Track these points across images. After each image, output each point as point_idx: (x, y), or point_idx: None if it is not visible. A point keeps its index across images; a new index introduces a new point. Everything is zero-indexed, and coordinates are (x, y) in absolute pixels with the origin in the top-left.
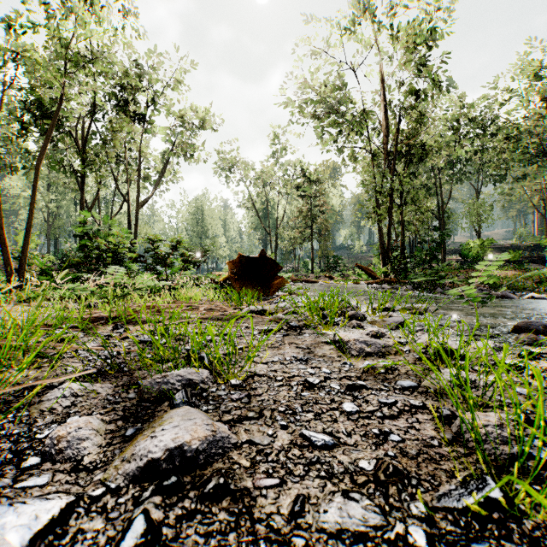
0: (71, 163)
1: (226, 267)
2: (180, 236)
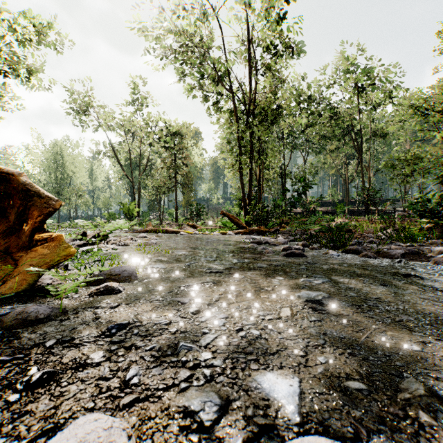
0: None
1: None
2: None
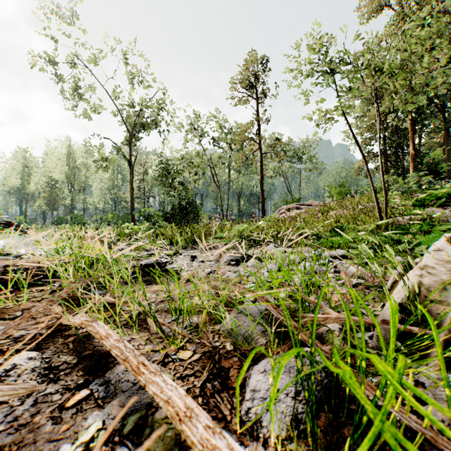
0: None
1: None
2: None
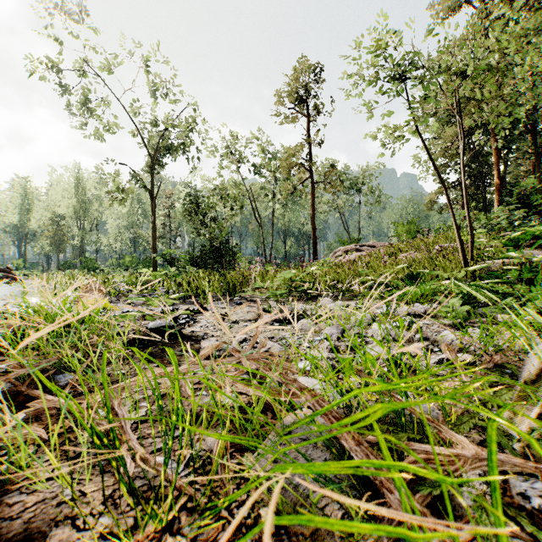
0: None
1: None
2: None
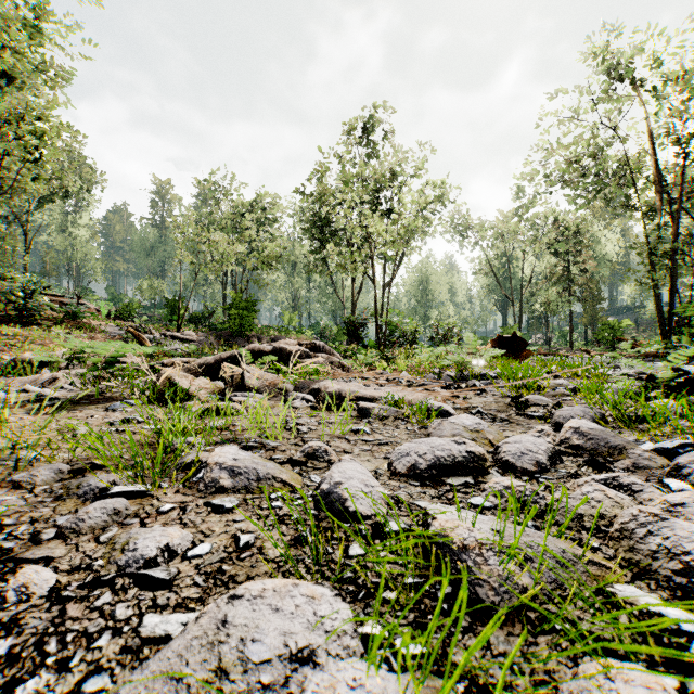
0: (323, 252)
1: (479, 343)
2: (453, 323)
